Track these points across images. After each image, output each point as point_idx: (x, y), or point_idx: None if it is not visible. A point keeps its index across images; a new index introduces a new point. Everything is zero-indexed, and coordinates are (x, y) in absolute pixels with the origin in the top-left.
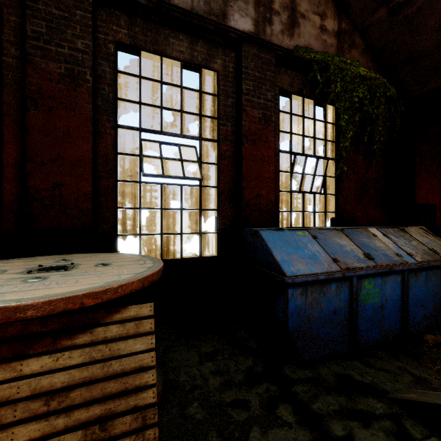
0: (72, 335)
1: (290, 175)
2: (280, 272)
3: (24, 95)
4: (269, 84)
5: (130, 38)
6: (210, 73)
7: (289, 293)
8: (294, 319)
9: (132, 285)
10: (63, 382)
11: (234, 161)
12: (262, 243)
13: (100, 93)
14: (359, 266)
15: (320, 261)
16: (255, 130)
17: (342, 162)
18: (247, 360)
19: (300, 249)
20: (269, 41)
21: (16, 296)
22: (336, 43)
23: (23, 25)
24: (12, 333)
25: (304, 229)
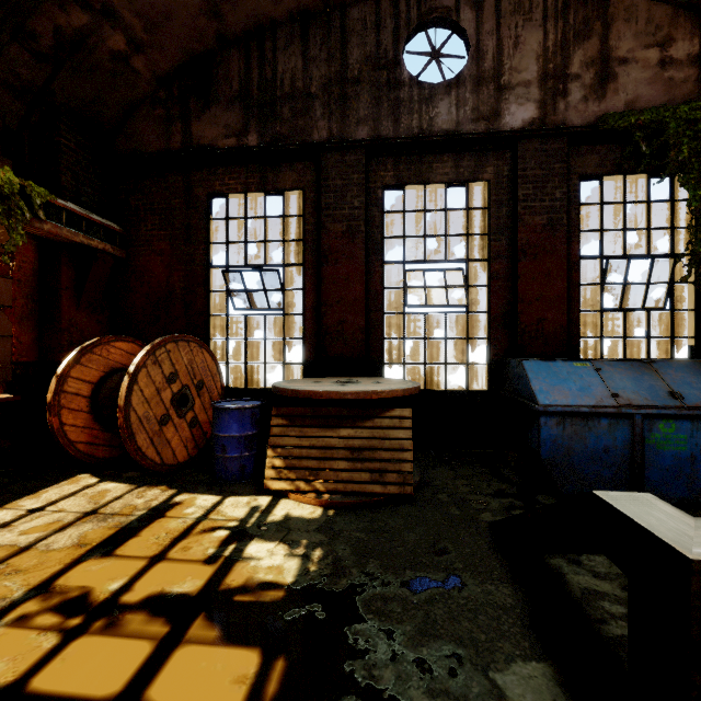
0: (363, 421)
1: (600, 288)
2: (534, 401)
3: (318, 252)
4: (557, 179)
5: (395, 178)
6: (480, 184)
7: (541, 421)
8: (548, 448)
9: (397, 392)
10: (359, 445)
11: (510, 280)
12: (523, 373)
13: (371, 236)
14: (650, 404)
15: (591, 395)
16: (536, 241)
17: (694, 263)
18: (501, 485)
19: (568, 381)
20: (557, 127)
21: (341, 389)
22: (696, 72)
23: (317, 198)
24: (334, 414)
25: (587, 360)
